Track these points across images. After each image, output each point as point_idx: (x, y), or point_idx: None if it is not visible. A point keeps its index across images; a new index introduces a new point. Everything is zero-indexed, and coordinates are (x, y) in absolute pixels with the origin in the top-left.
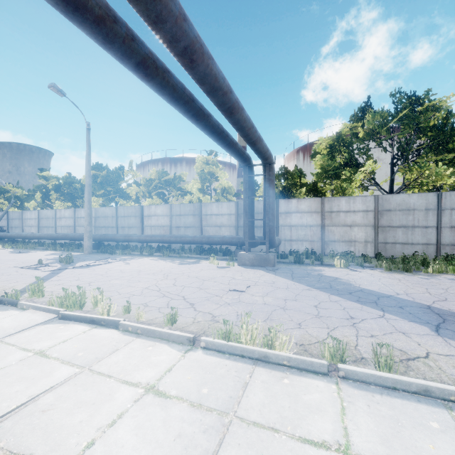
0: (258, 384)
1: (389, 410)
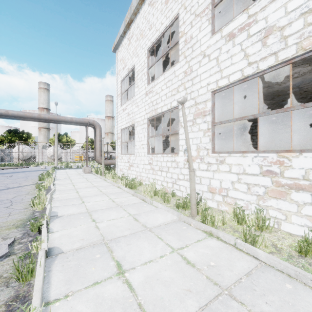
0: (60, 172)
1: (59, 171)
